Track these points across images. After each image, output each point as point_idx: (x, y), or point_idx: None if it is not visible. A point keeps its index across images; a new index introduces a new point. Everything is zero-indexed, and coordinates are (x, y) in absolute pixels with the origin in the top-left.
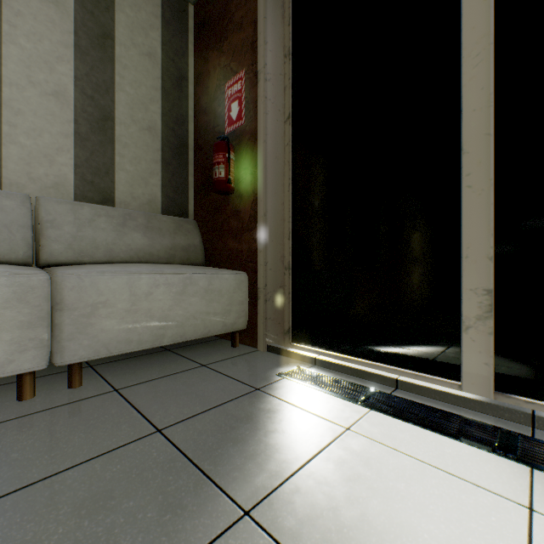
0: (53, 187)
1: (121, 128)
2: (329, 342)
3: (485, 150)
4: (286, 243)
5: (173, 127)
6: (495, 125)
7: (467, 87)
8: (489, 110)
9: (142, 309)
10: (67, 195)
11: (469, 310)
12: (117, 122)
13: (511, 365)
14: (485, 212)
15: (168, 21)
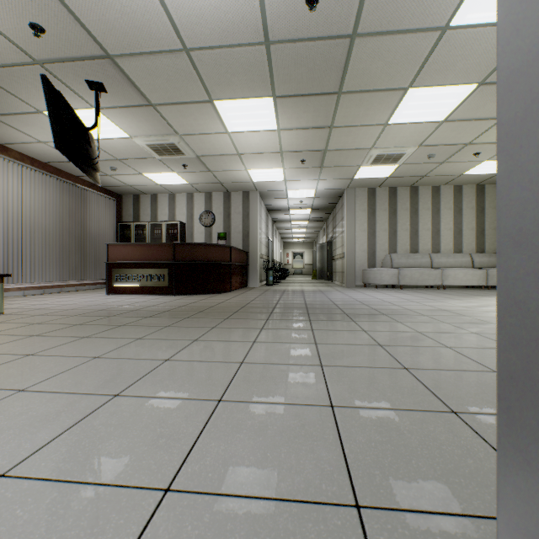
0: (471, 250)
1: (486, 231)
2: None
3: None
4: None
5: None
6: None
7: None
8: None
9: None
10: (473, 252)
11: None
12: (485, 230)
13: None
14: None
15: None
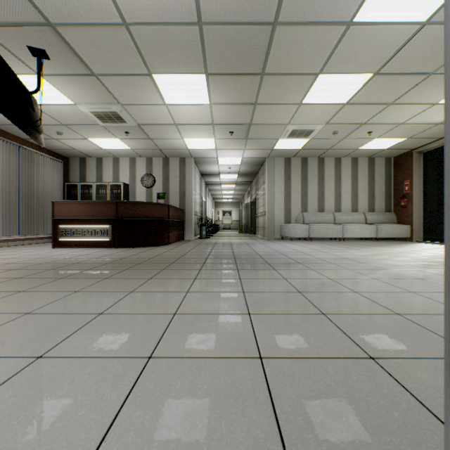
0: (364, 210)
1: (375, 195)
2: (431, 240)
3: None
4: (421, 219)
5: (387, 190)
6: None
7: None
8: None
9: (387, 231)
10: (366, 211)
11: None
12: (375, 194)
13: None
14: None
15: (386, 165)
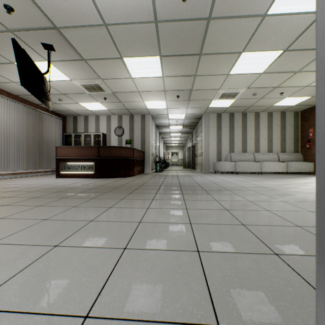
0: (277, 151)
1: (286, 140)
2: None
3: None
4: None
5: (295, 136)
6: None
7: None
8: None
9: (296, 167)
10: (279, 152)
11: None
12: (286, 139)
13: None
14: None
15: (294, 117)
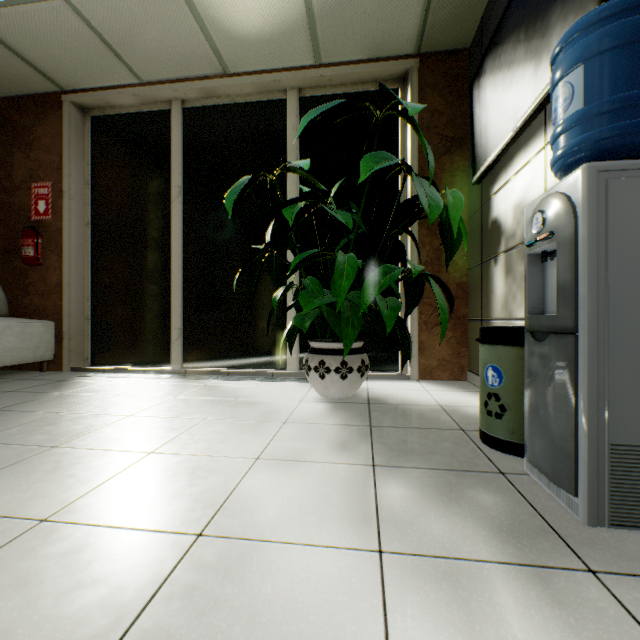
0: None
1: None
2: (116, 361)
3: (179, 274)
4: (87, 303)
5: None
6: (184, 264)
7: (173, 247)
8: (180, 258)
9: None
10: None
11: (174, 337)
12: None
13: (188, 356)
14: (179, 298)
15: None
